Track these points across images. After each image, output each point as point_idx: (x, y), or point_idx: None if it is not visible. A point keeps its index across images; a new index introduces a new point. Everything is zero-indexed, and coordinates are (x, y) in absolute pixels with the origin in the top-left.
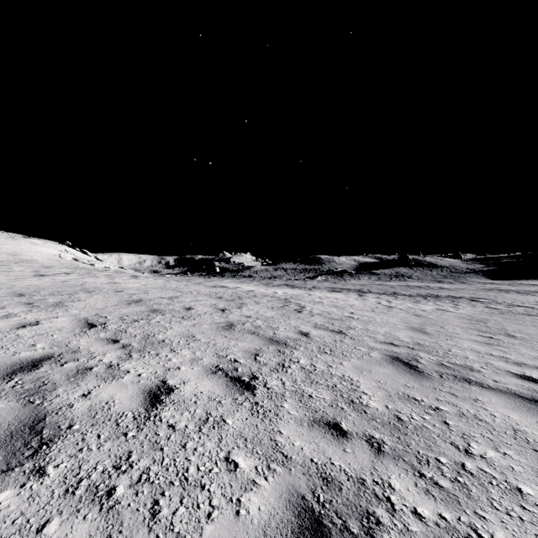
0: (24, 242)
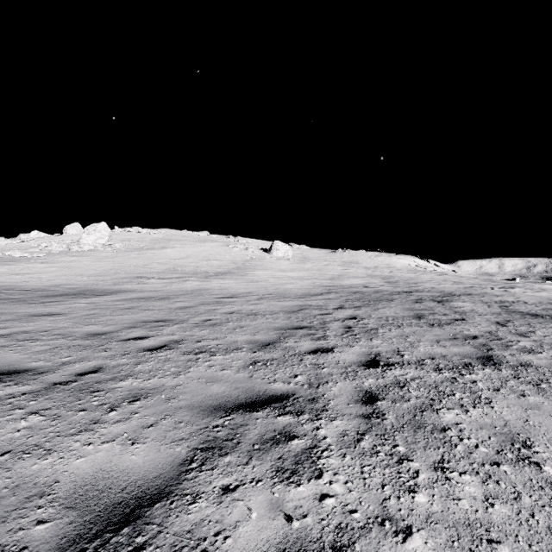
0: (394, 258)
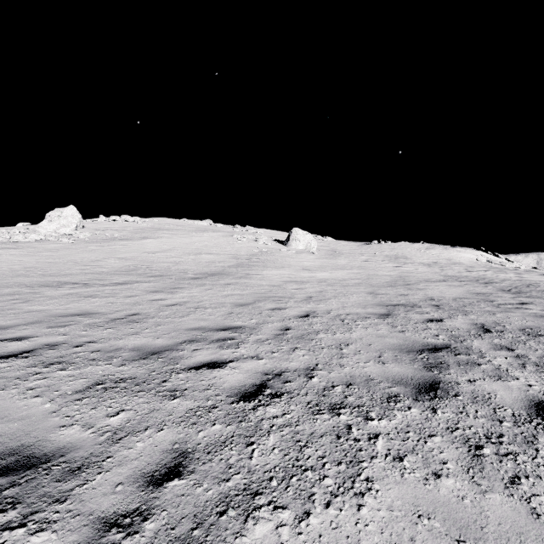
0: (452, 251)
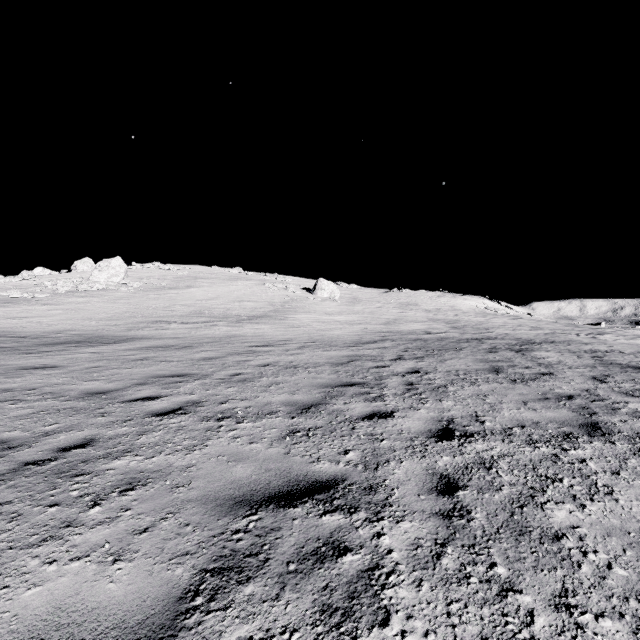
0: (459, 299)
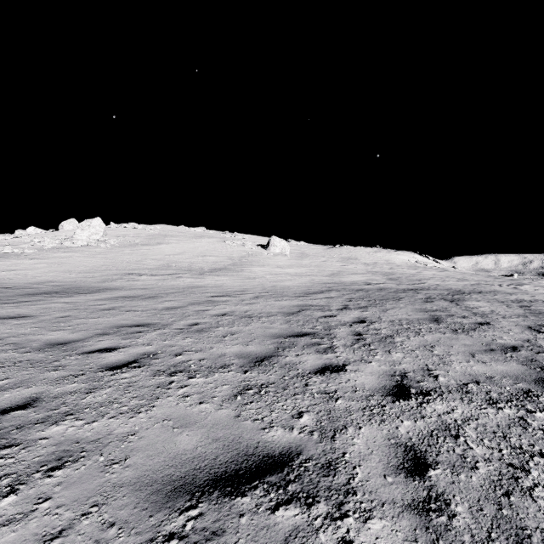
0: (393, 254)
